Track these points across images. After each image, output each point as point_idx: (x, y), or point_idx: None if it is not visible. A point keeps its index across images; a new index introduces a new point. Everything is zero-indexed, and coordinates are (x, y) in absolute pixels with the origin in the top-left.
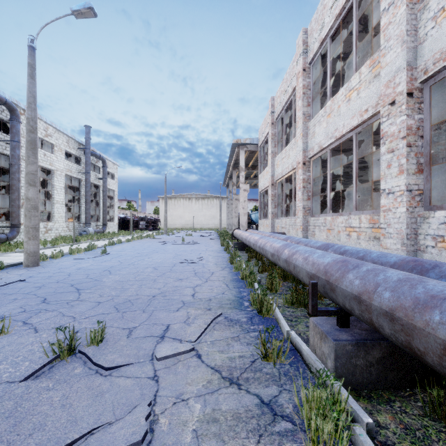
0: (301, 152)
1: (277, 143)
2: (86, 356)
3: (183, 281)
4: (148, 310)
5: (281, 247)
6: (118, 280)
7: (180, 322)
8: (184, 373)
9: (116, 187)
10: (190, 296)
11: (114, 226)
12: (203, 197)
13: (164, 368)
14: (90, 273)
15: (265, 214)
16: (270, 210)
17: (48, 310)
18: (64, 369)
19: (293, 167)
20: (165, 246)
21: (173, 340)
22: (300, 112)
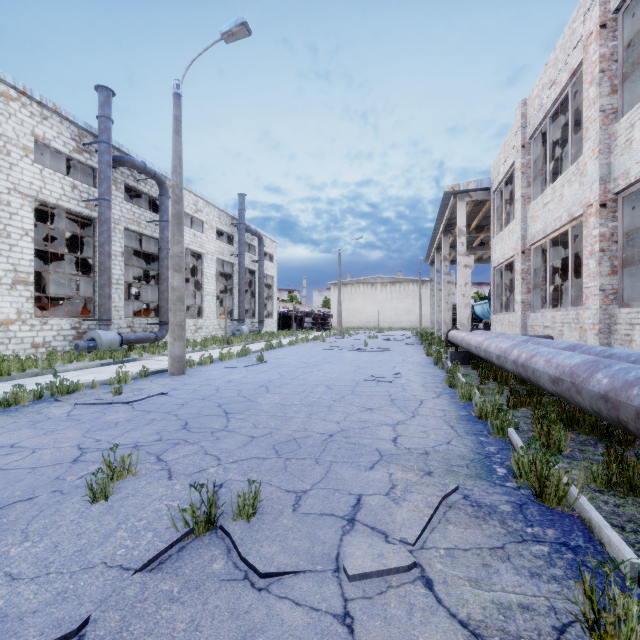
0: (595, 185)
1: (531, 179)
2: (230, 539)
3: (374, 412)
4: (324, 460)
5: (583, 367)
6: (278, 403)
7: (380, 493)
8: (403, 622)
9: (275, 272)
10: (390, 442)
11: (273, 324)
12: (393, 282)
13: (361, 597)
14: (242, 389)
15: (504, 305)
16: (518, 298)
17: (188, 442)
18: (198, 558)
19: (571, 216)
20: (340, 353)
21: (372, 532)
22: (593, 109)
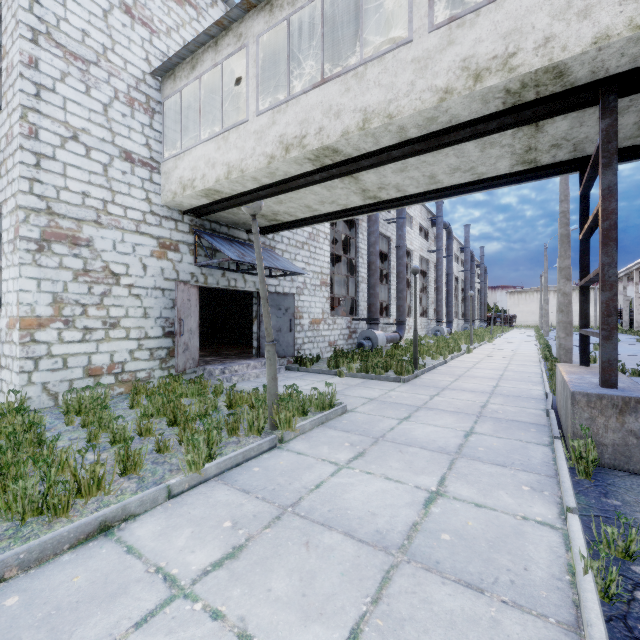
0: None
1: None
2: None
3: None
4: None
5: None
6: None
7: None
8: None
9: None
10: None
11: None
12: None
13: None
14: None
15: None
16: None
17: None
18: None
19: None
20: None
21: None
22: None
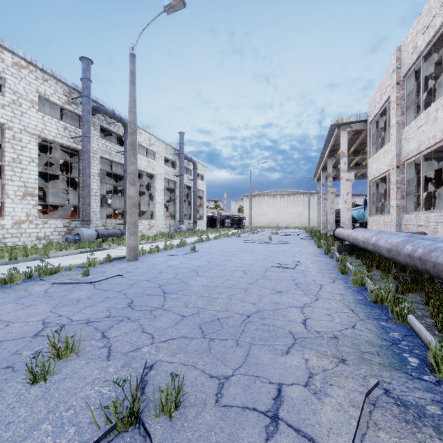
0: None
1: (405, 109)
2: (150, 441)
3: (283, 295)
4: (243, 342)
5: None
6: (205, 284)
7: (299, 383)
8: None
9: (205, 188)
10: (300, 324)
11: (203, 224)
12: (289, 194)
13: None
14: (178, 272)
15: (379, 209)
16: (394, 203)
17: (130, 319)
18: None
19: None
20: (252, 245)
21: (298, 436)
22: None
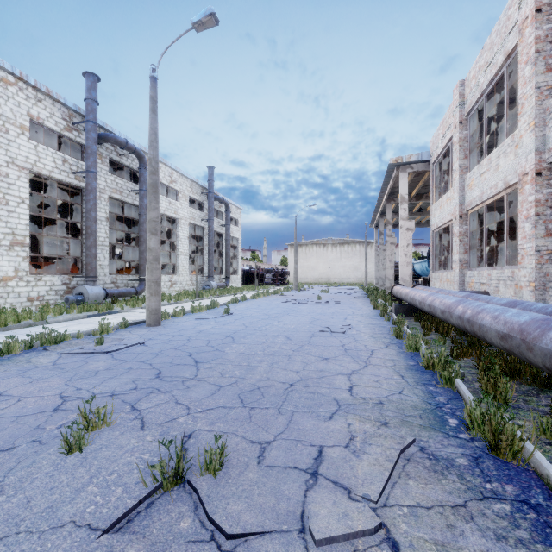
0: (531, 155)
1: (468, 151)
2: (197, 495)
3: (330, 362)
4: (286, 410)
5: (533, 325)
6: (243, 352)
7: (340, 444)
8: None
9: (240, 235)
10: (346, 391)
11: (238, 280)
12: (342, 243)
13: None
14: (211, 339)
15: (442, 264)
16: (456, 257)
17: (160, 390)
18: (166, 515)
19: (506, 184)
20: (297, 306)
21: (335, 487)
22: (529, 86)
